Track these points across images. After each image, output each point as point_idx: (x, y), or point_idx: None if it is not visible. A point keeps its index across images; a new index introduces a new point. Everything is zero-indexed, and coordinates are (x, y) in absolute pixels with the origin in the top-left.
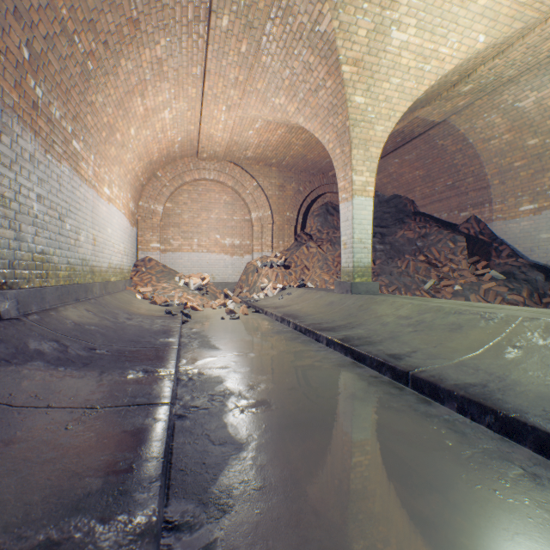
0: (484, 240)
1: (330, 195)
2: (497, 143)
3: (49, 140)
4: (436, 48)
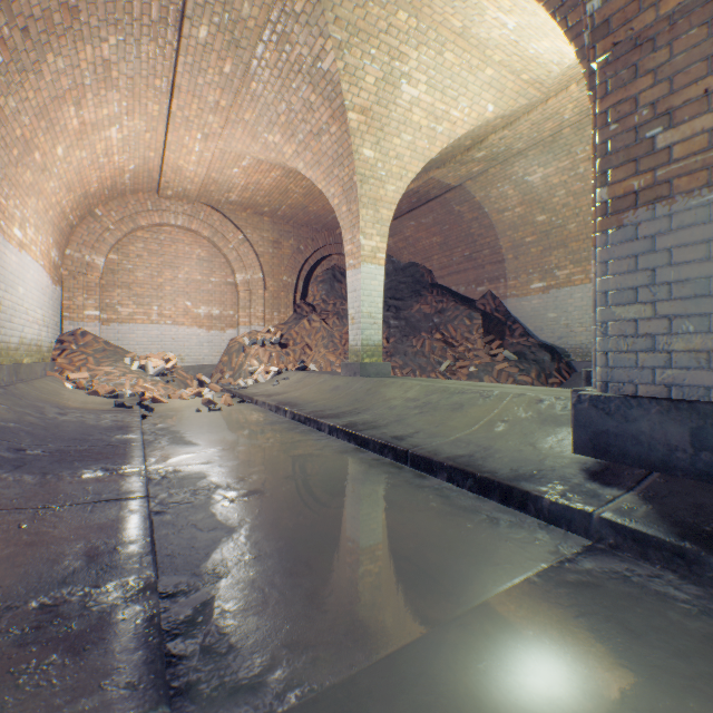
0: (499, 318)
1: (338, 257)
2: (510, 216)
3: None
4: (448, 110)
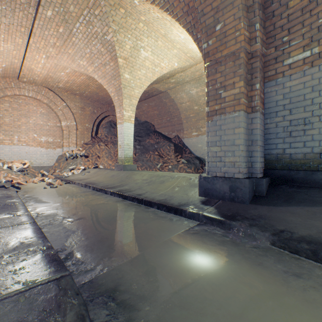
0: (181, 146)
1: (113, 117)
2: (185, 105)
3: None
4: (160, 63)
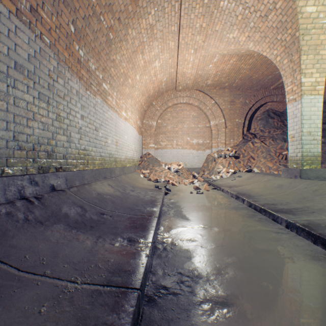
0: None
1: (270, 104)
2: None
3: (88, 82)
4: None
